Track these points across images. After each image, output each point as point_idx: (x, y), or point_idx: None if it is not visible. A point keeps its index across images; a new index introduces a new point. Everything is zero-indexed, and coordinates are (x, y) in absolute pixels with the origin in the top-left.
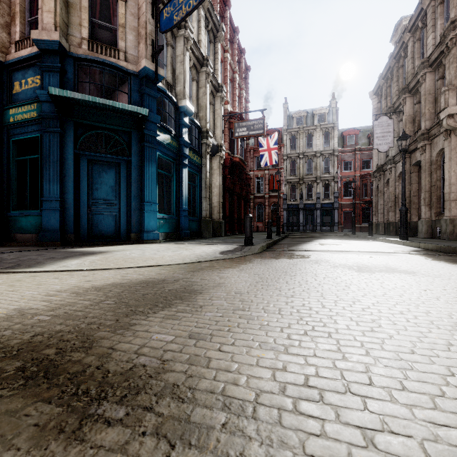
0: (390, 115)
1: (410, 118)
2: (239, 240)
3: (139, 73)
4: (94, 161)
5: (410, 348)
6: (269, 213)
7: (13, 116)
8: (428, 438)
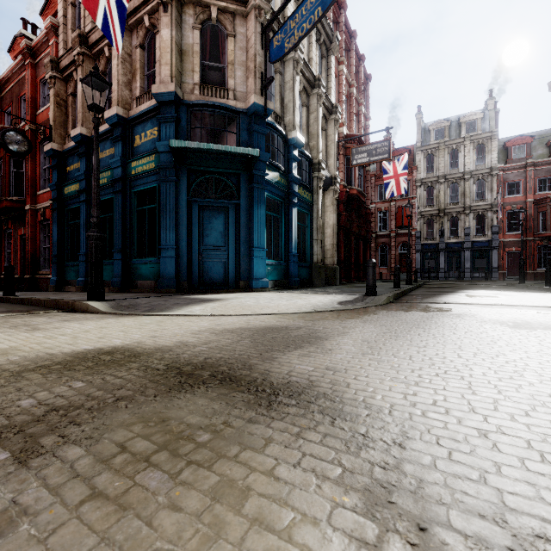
0: None
1: None
2: (358, 290)
3: (248, 111)
4: (205, 207)
5: (549, 393)
6: (396, 256)
7: (135, 168)
8: (534, 439)
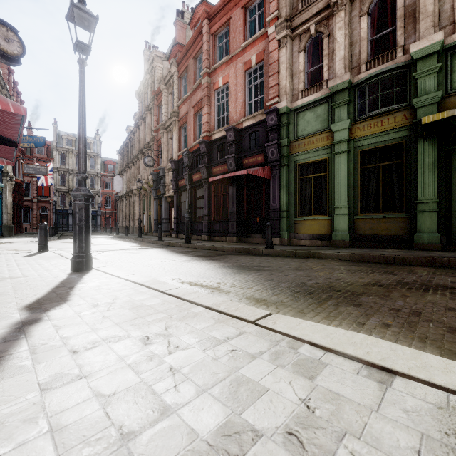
0: (124, 172)
1: (130, 180)
2: None
3: None
4: None
5: None
6: (38, 216)
7: None
8: None
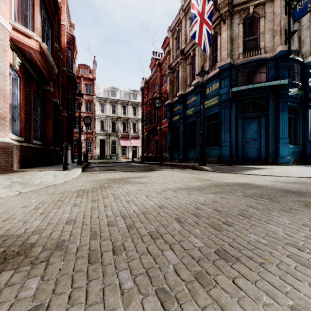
0: None
1: None
2: None
3: (275, 56)
4: (245, 118)
5: None
6: None
7: (206, 104)
8: None
